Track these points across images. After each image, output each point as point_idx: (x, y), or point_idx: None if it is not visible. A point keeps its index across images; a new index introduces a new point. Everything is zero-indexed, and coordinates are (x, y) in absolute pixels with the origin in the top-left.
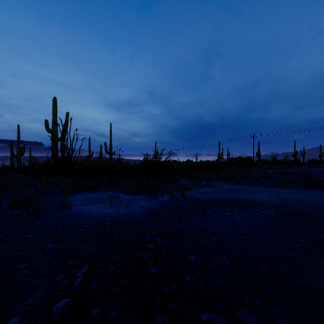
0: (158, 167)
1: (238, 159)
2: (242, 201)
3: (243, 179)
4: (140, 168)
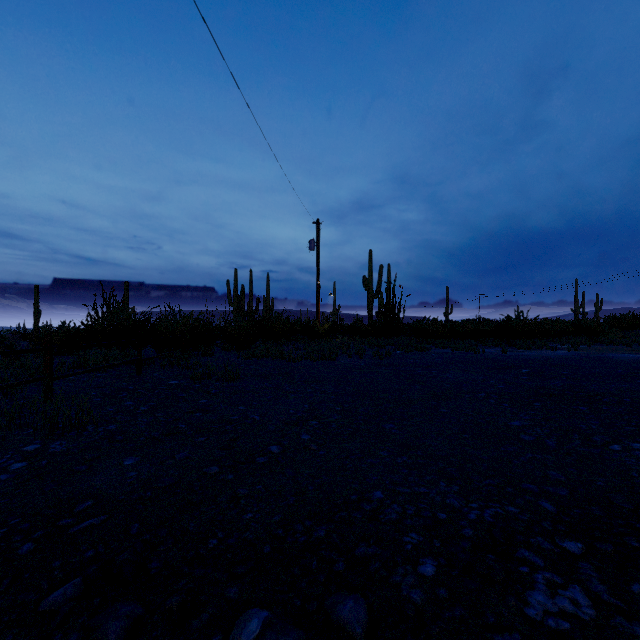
0: (526, 329)
1: (625, 317)
2: (634, 353)
3: (636, 345)
4: (487, 330)
